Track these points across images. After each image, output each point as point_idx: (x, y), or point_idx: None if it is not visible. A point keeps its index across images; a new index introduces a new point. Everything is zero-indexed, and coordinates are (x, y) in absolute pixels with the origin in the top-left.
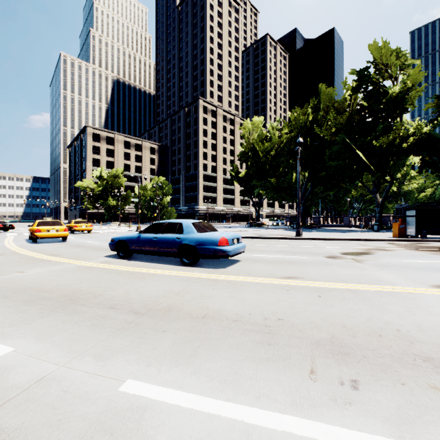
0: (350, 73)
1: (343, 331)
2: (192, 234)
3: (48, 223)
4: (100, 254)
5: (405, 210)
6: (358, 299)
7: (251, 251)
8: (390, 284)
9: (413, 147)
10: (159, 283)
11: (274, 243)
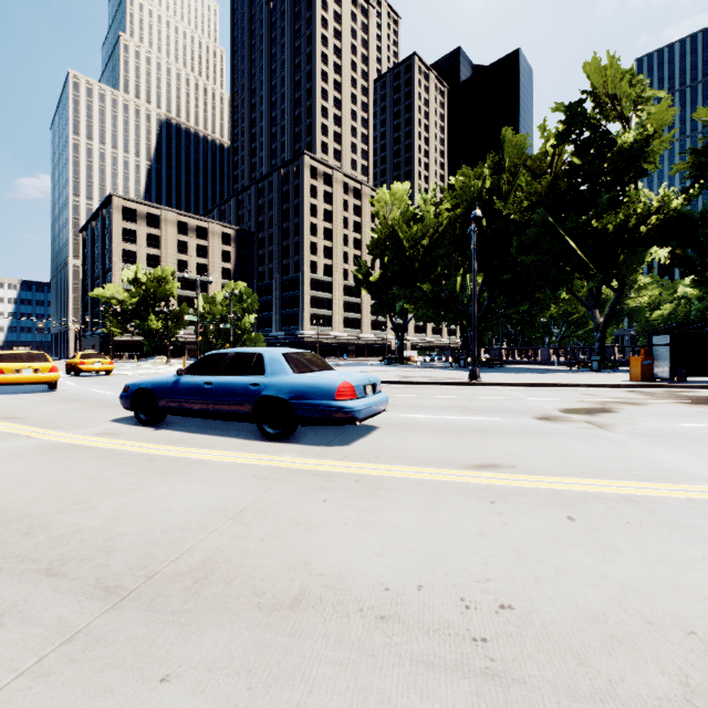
0: (554, 110)
1: (703, 658)
2: (282, 375)
3: (20, 356)
4: (105, 416)
5: (652, 334)
6: (663, 525)
7: (397, 407)
8: (702, 482)
9: (656, 233)
10: (201, 486)
11: (435, 392)
